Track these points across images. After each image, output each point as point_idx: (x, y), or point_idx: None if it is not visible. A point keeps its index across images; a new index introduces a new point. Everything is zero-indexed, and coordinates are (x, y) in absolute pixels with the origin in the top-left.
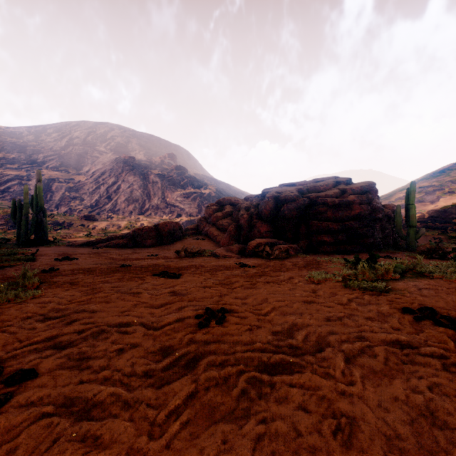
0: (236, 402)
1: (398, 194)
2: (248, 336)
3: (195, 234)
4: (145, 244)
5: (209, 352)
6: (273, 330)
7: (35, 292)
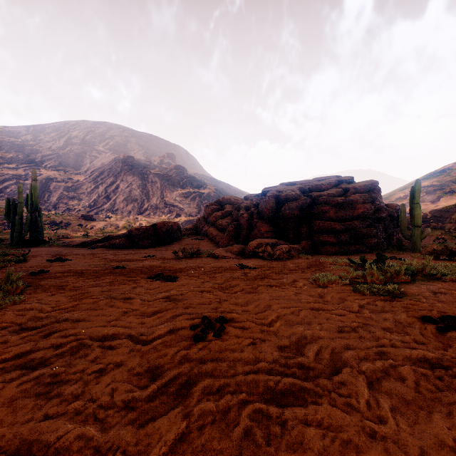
0: (238, 450)
1: (398, 194)
2: (250, 353)
3: (194, 234)
4: (142, 244)
5: (205, 374)
6: (280, 344)
7: (17, 297)
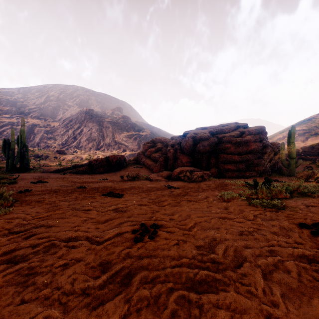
0: None
1: (279, 136)
2: (176, 251)
3: (135, 164)
4: (99, 171)
5: (142, 267)
6: (197, 244)
7: (8, 209)
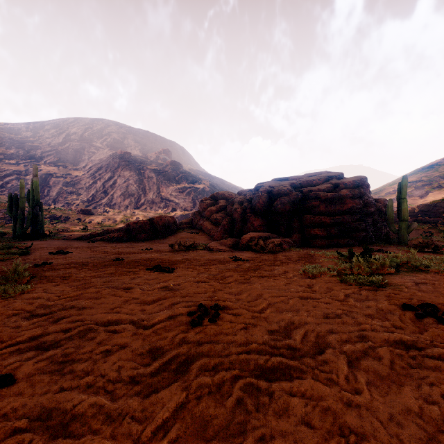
0: (231, 415)
1: (388, 189)
2: (243, 336)
3: (189, 228)
4: (140, 237)
5: (201, 354)
6: (270, 328)
7: (25, 287)
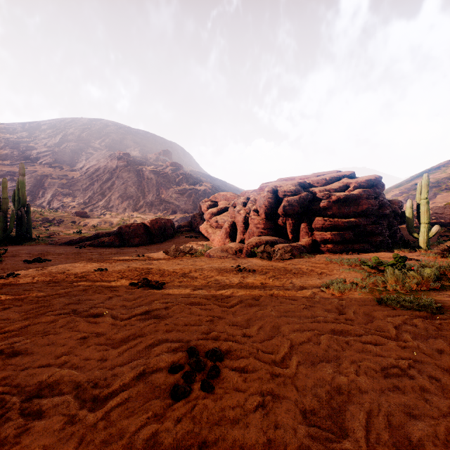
0: None
1: (394, 191)
2: (260, 429)
3: (188, 232)
4: (133, 242)
5: None
6: (304, 406)
7: None
